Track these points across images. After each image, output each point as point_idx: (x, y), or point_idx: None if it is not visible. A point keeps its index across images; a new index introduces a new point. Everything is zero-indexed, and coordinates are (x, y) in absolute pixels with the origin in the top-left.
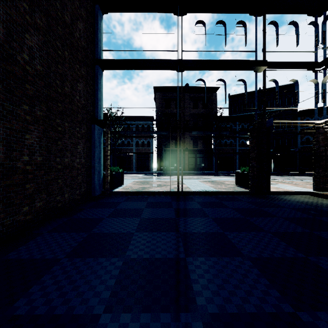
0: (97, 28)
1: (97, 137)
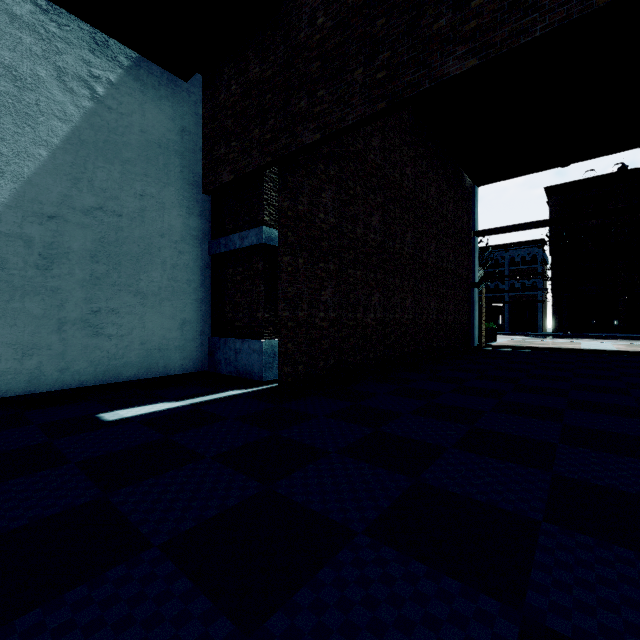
0: (474, 205)
1: (474, 297)
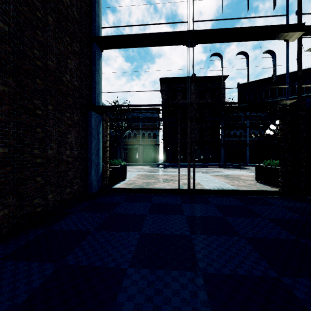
0: (95, 1)
1: (94, 125)
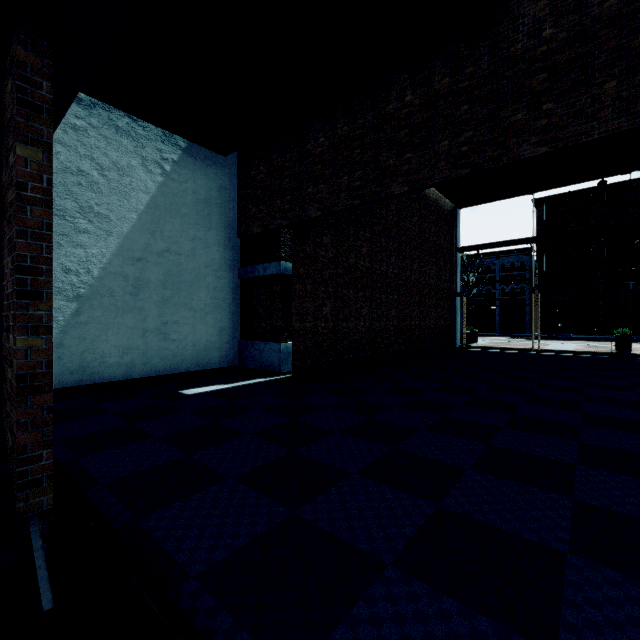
0: (456, 225)
1: (456, 305)
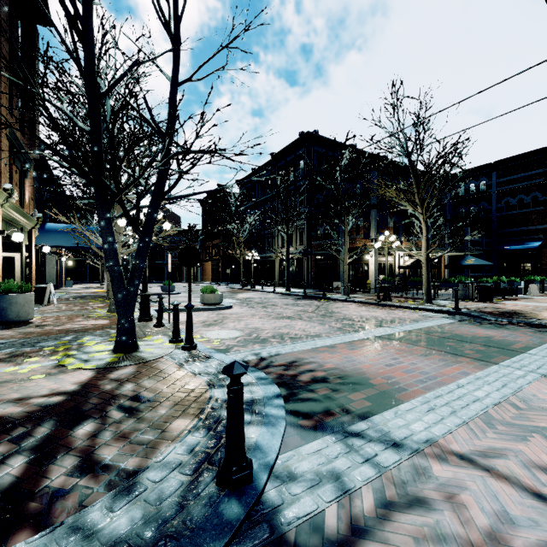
0: None
1: None
